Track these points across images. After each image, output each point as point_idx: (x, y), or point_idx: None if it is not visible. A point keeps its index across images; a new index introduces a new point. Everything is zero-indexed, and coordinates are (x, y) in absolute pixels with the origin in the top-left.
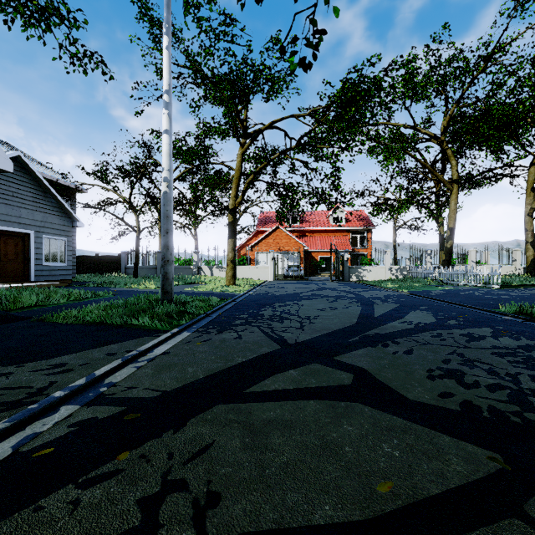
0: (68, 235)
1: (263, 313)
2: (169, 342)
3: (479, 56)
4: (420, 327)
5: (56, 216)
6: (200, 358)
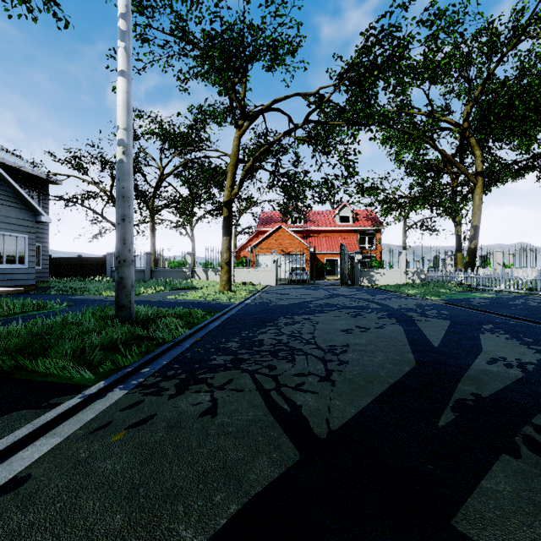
0: (29, 231)
1: (263, 338)
2: (61, 427)
3: (512, 27)
4: (535, 374)
5: (13, 208)
6: (78, 524)
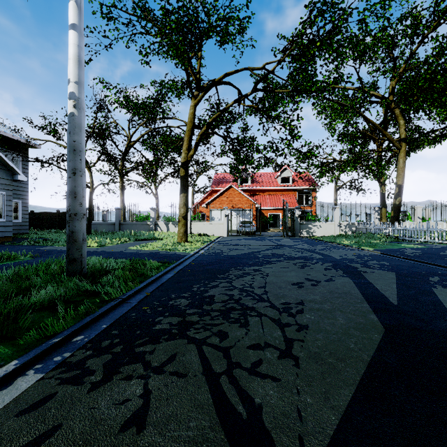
0: (7, 189)
1: (214, 293)
2: None
3: (433, 11)
4: None
5: None
6: None
